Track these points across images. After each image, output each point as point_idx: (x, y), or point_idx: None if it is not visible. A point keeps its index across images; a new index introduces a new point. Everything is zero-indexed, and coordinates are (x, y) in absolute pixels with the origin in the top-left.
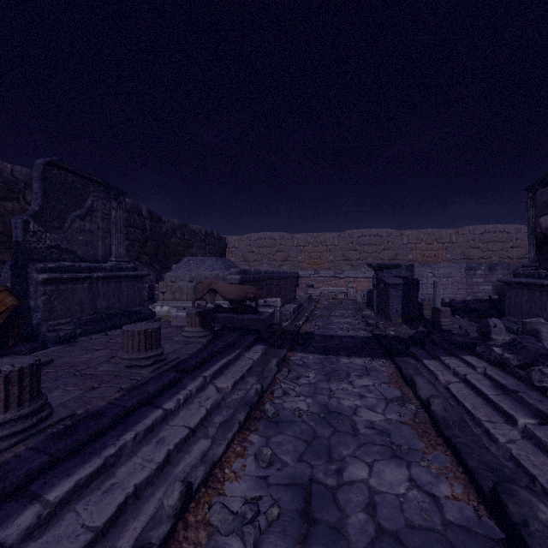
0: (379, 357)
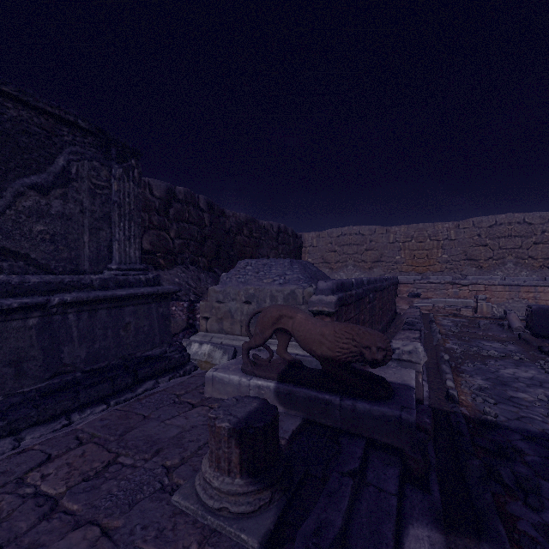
0: None
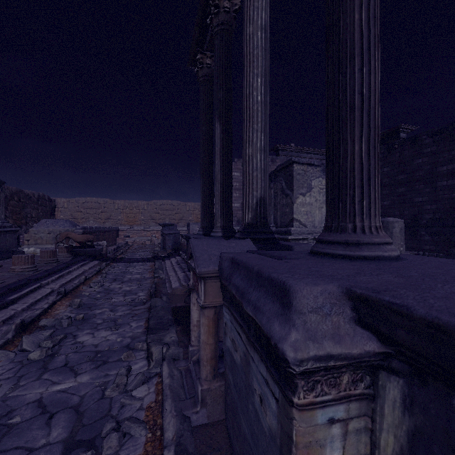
0: (151, 262)
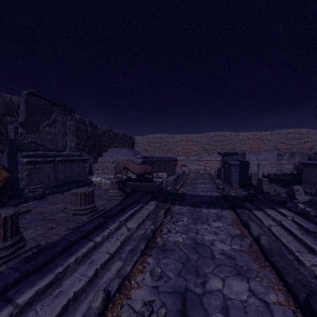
0: (226, 209)
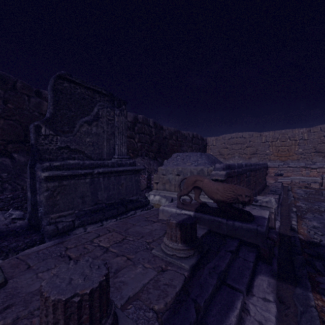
0: None
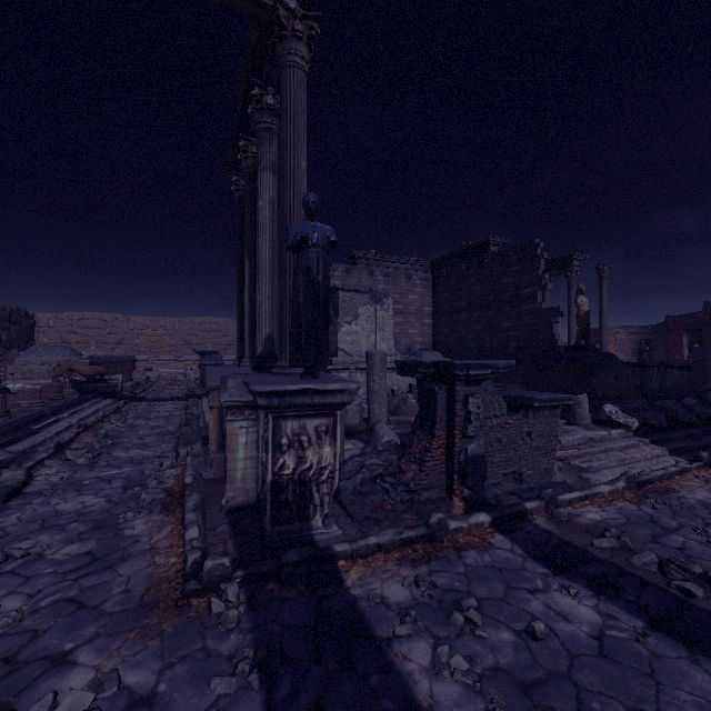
0: (183, 400)
